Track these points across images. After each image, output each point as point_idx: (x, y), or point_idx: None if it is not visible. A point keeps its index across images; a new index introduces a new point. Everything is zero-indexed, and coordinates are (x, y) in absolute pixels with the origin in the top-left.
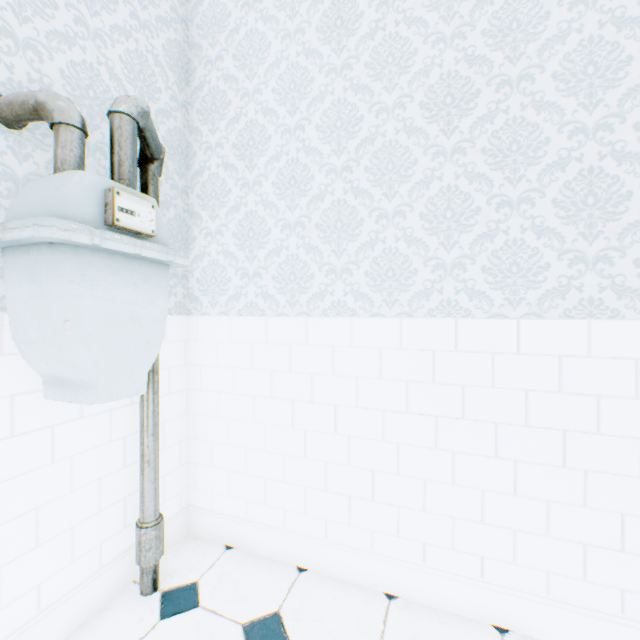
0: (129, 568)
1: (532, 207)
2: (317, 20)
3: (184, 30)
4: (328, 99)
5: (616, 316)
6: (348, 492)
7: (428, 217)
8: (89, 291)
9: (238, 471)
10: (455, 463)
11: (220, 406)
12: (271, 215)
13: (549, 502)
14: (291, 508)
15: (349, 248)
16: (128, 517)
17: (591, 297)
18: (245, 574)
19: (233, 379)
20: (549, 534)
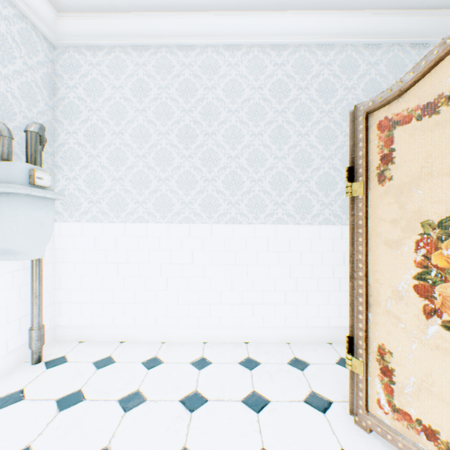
0: (23, 355)
1: (216, 182)
2: (130, 85)
3: (52, 66)
4: (136, 123)
5: (241, 223)
6: (145, 302)
7: (179, 182)
8: (24, 212)
9: (87, 302)
10: (190, 282)
11: (76, 270)
12: (106, 173)
13: (221, 291)
14: (117, 315)
15: (146, 192)
16: (22, 328)
17: (234, 216)
18: (92, 348)
19: (84, 255)
20: (221, 303)
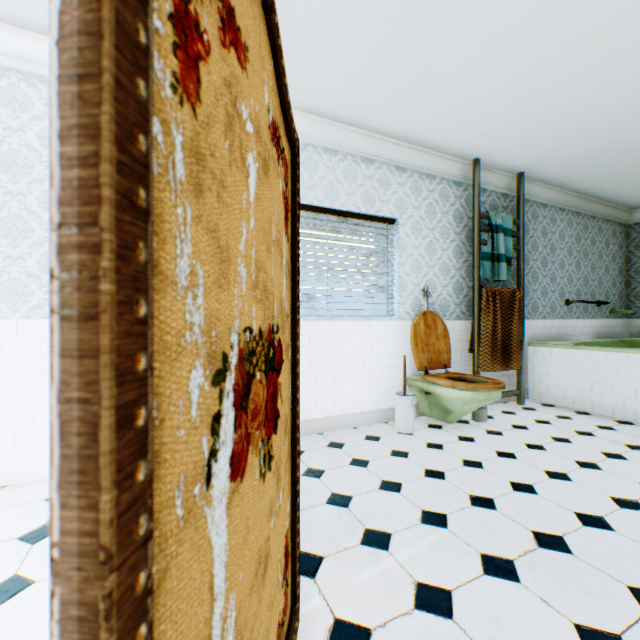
0: None
1: (27, 262)
2: None
3: None
4: None
5: None
6: None
7: None
8: None
9: None
10: None
11: None
12: None
13: (36, 411)
14: None
15: None
16: None
17: None
18: None
19: None
20: (36, 427)
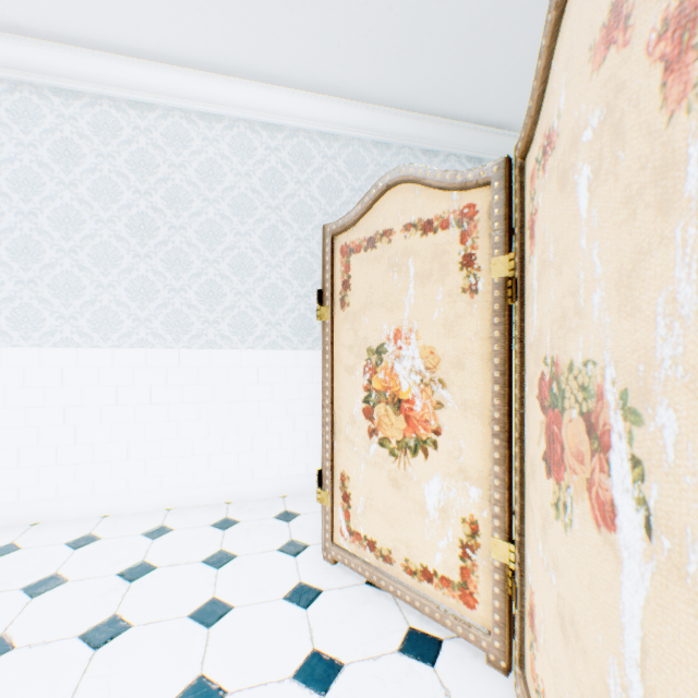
0: None
1: (187, 294)
2: (50, 144)
3: None
4: (59, 201)
5: (222, 348)
6: (76, 462)
7: (131, 291)
8: None
9: None
10: (147, 429)
11: None
12: (6, 272)
13: (195, 438)
14: (26, 485)
15: (77, 303)
16: None
17: (212, 339)
18: None
19: None
20: (195, 454)
